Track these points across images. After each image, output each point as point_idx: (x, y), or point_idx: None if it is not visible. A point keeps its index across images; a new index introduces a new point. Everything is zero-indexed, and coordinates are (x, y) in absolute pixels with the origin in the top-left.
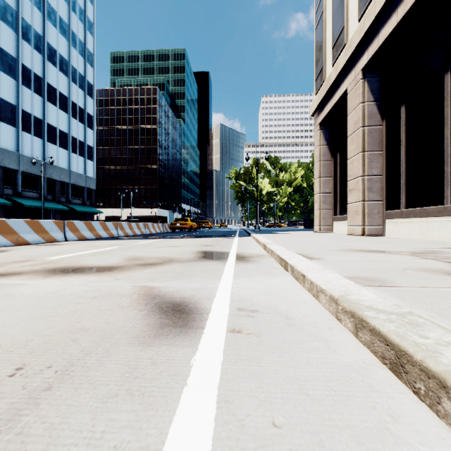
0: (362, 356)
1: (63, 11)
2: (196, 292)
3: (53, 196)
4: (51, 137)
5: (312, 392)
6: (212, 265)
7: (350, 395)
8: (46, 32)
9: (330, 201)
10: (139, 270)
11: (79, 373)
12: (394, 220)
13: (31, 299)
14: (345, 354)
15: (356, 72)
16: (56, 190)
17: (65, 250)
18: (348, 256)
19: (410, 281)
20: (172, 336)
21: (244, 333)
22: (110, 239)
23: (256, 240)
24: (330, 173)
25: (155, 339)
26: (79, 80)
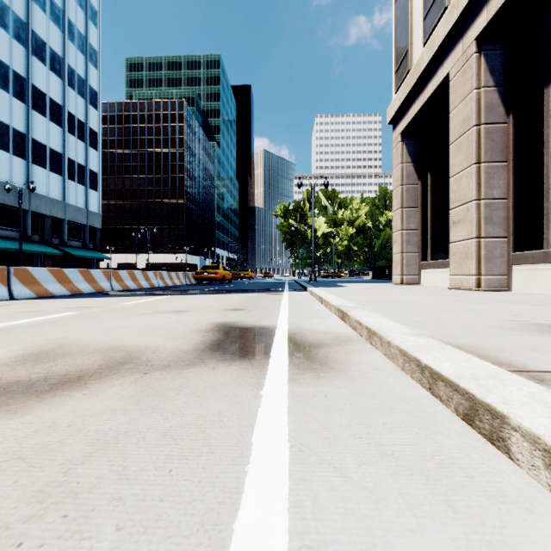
0: None
1: None
2: None
3: (41, 236)
4: (38, 158)
5: None
6: (221, 390)
7: None
8: (30, 16)
9: (417, 241)
10: None
11: None
12: (530, 266)
13: None
14: None
15: (465, 44)
16: (46, 228)
17: None
18: None
19: None
20: None
21: None
22: (88, 297)
23: (319, 299)
24: (416, 202)
25: None
26: (78, 85)
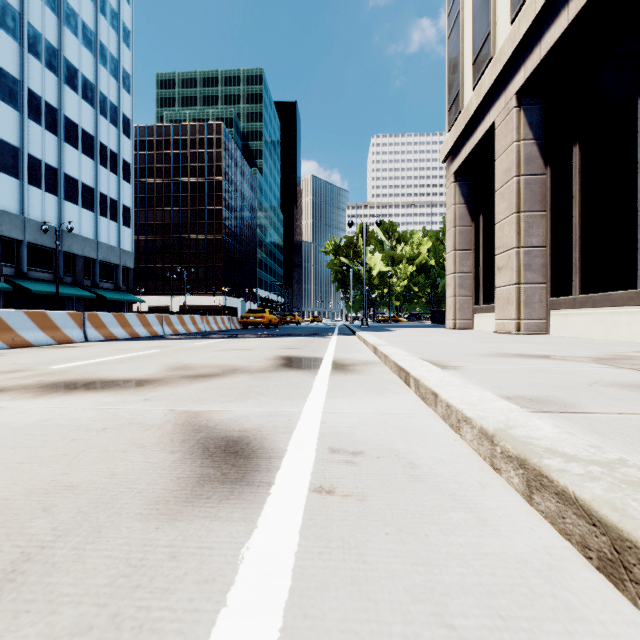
0: (544, 541)
1: (87, 14)
2: (267, 421)
3: (73, 277)
4: (70, 194)
5: (461, 621)
6: (295, 377)
7: (534, 629)
8: (62, 43)
9: (470, 284)
10: (183, 385)
11: (35, 577)
12: (563, 311)
13: (1, 433)
14: (514, 536)
15: (507, 97)
16: (78, 269)
17: (80, 355)
18: (500, 363)
19: (604, 404)
20: (215, 500)
21: (339, 495)
22: (151, 340)
23: (363, 341)
24: (469, 244)
25: (185, 506)
26: (110, 112)
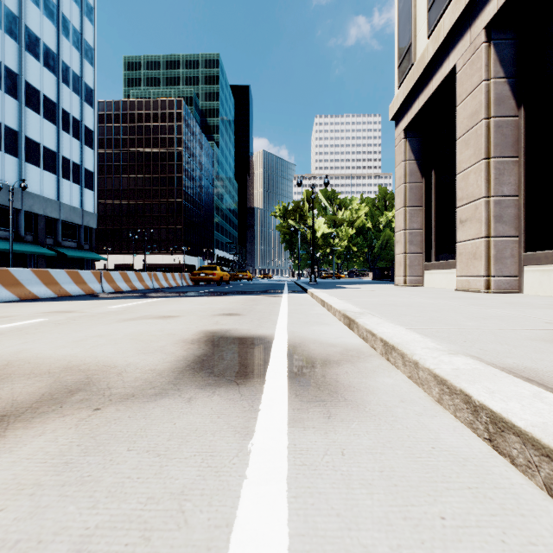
0: None
1: None
2: None
3: (34, 236)
4: (31, 156)
5: None
6: (193, 441)
7: None
8: (23, 11)
9: (420, 241)
10: None
11: None
12: (543, 267)
13: None
14: None
15: (473, 34)
16: (39, 228)
17: None
18: None
19: None
20: None
21: None
22: (74, 299)
23: (321, 302)
24: (419, 201)
25: None
26: (73, 82)
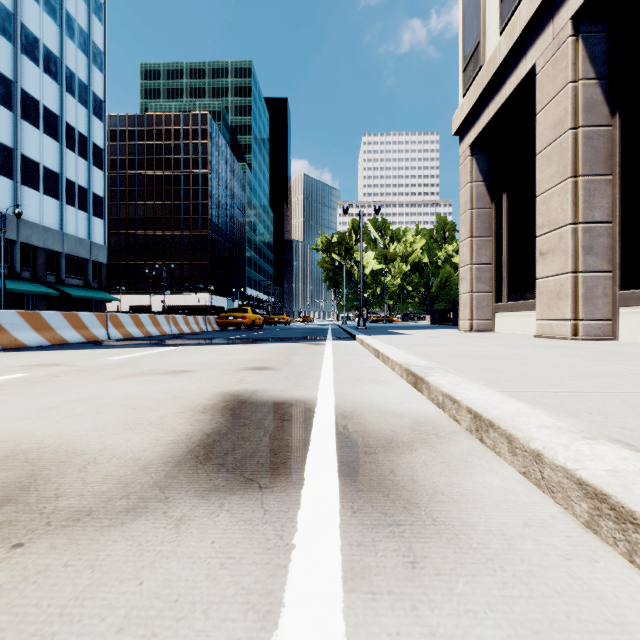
0: None
1: None
2: None
3: (32, 272)
4: (28, 178)
5: None
6: (164, 634)
7: None
8: (19, 6)
9: (489, 277)
10: None
11: None
12: None
13: None
14: None
15: (557, 26)
16: (39, 263)
17: None
18: None
19: None
20: None
21: None
22: (69, 348)
23: (374, 351)
24: (488, 230)
25: None
26: (79, 91)
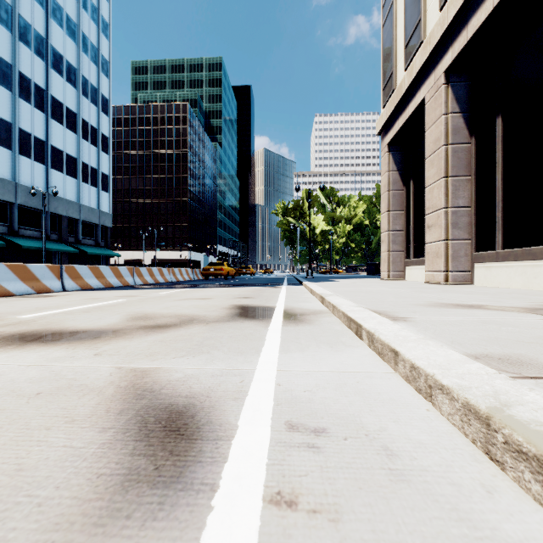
0: None
1: (71, 8)
2: (217, 383)
3: (58, 235)
4: (56, 163)
5: None
6: (249, 328)
7: None
8: (49, 33)
9: (402, 240)
10: (139, 336)
11: None
12: (486, 264)
13: None
14: None
15: (436, 75)
16: (63, 228)
17: (52, 304)
18: (445, 314)
19: None
20: (137, 522)
21: (304, 509)
22: (122, 289)
23: (310, 290)
24: (401, 206)
25: (93, 534)
26: (91, 93)
